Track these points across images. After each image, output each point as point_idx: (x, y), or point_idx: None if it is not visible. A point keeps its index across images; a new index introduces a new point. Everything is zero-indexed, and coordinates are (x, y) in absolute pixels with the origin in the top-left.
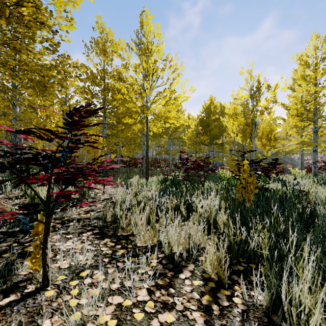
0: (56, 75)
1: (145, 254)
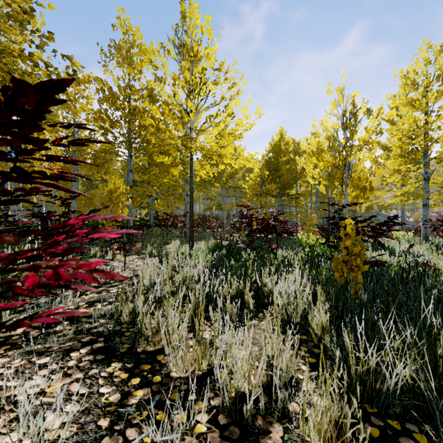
0: None
1: (185, 399)
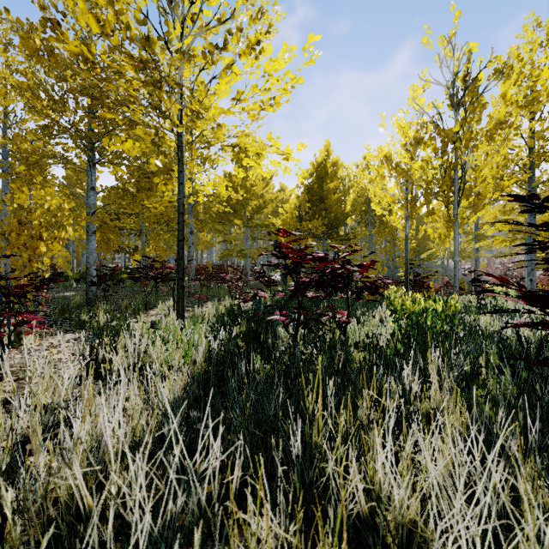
0: None
1: None
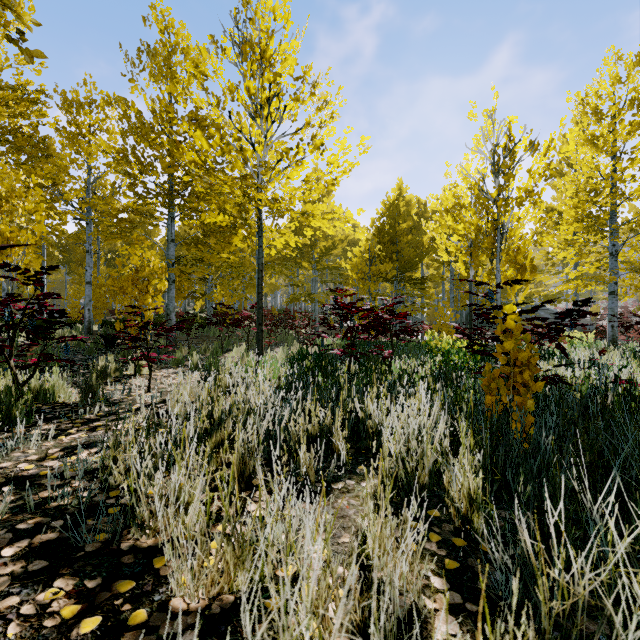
0: (57, 120)
1: None
